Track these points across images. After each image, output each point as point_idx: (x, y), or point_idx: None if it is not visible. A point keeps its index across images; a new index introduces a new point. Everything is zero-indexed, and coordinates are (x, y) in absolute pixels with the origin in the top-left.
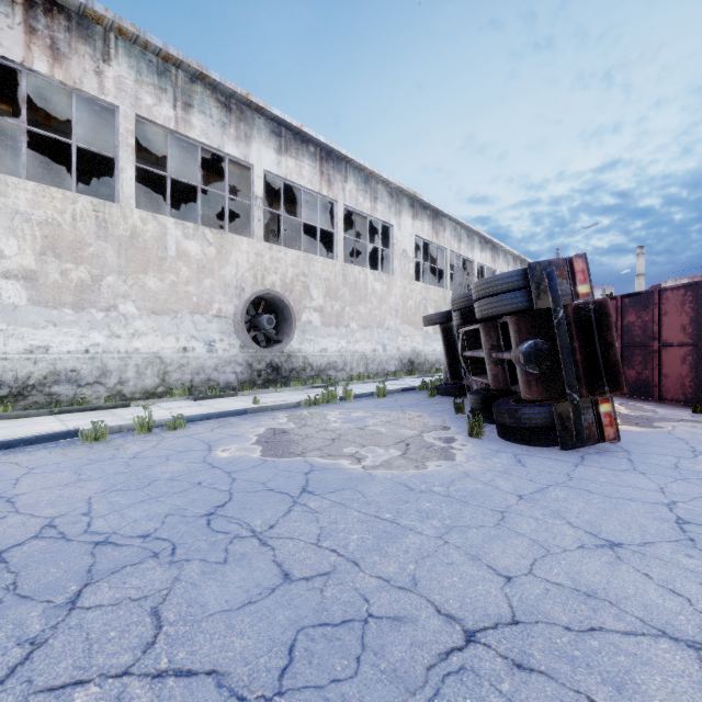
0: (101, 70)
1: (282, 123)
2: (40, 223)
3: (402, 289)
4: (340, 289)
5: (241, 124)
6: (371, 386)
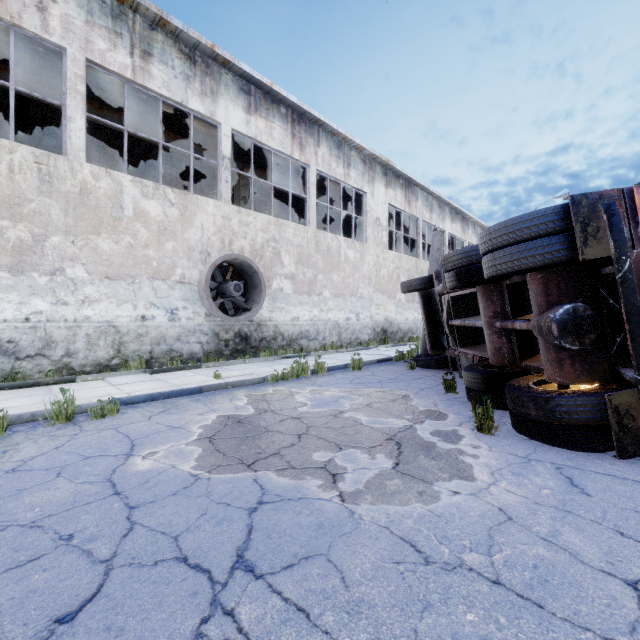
0: (44, 6)
1: (251, 80)
2: None
3: (375, 257)
4: (312, 255)
5: (207, 78)
6: (344, 356)
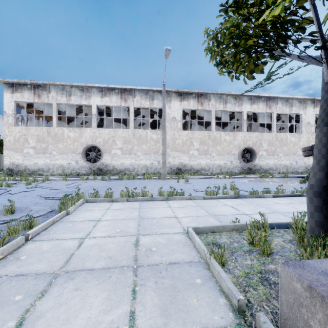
0: (209, 103)
1: (252, 96)
2: (199, 139)
3: (306, 138)
4: (274, 142)
5: (239, 101)
6: None
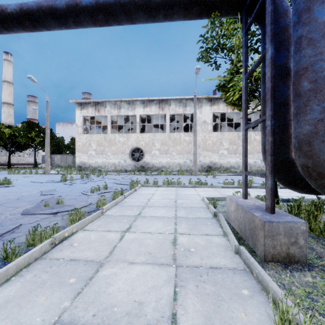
0: None
1: None
2: (229, 139)
3: None
4: None
5: None
6: None
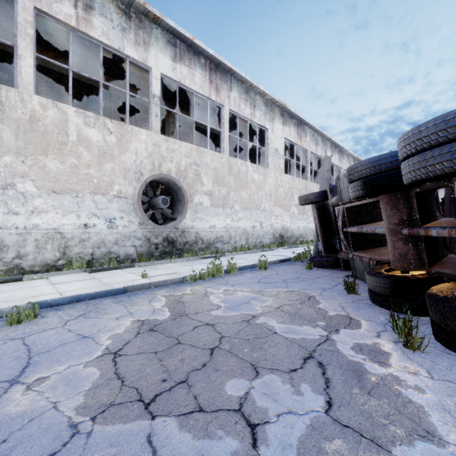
0: None
1: (176, 34)
2: None
3: (274, 179)
4: (226, 177)
5: (140, 31)
6: (251, 257)
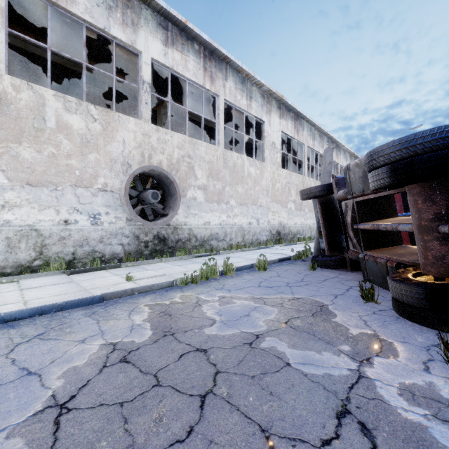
0: None
1: (168, 17)
2: None
3: (271, 173)
4: (221, 170)
5: (128, 11)
6: (248, 255)
